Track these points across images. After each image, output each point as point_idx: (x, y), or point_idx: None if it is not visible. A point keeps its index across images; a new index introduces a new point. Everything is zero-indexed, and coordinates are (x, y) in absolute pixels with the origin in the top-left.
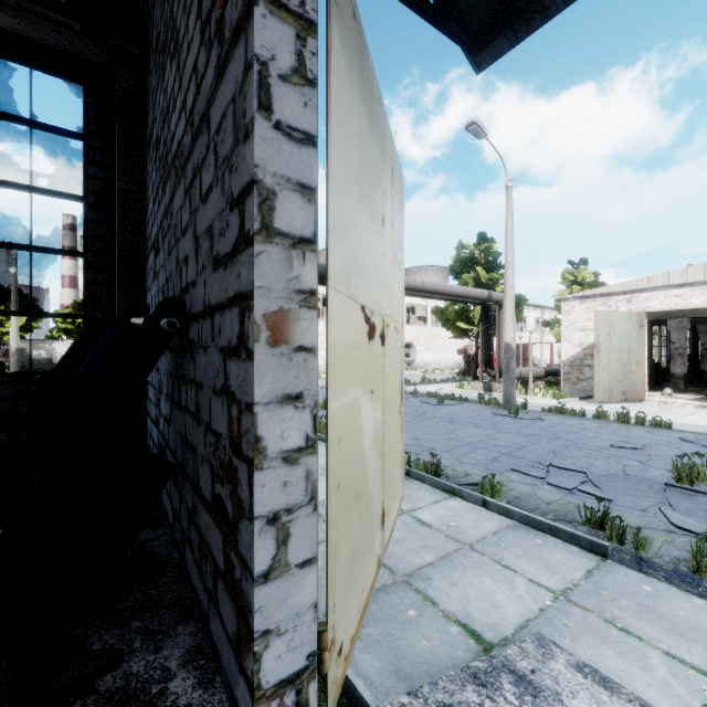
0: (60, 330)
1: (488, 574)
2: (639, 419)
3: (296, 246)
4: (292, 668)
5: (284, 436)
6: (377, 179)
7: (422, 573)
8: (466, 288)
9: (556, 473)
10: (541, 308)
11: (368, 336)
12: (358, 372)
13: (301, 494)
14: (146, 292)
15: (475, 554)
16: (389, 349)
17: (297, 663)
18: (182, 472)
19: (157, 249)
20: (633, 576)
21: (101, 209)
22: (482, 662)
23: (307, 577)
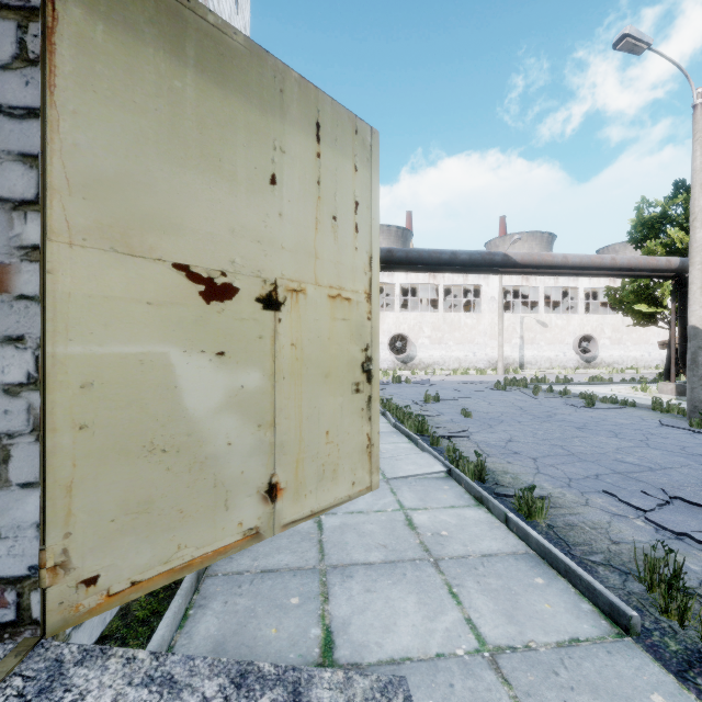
0: None
1: (420, 595)
2: None
3: (18, 209)
4: (13, 571)
5: (5, 371)
6: (244, 137)
7: (349, 570)
8: (639, 258)
9: (676, 508)
10: None
11: (204, 296)
12: (162, 329)
13: (22, 423)
14: None
15: (432, 569)
16: (302, 317)
17: (19, 569)
18: None
19: None
20: (651, 674)
21: None
22: (274, 667)
23: (29, 497)
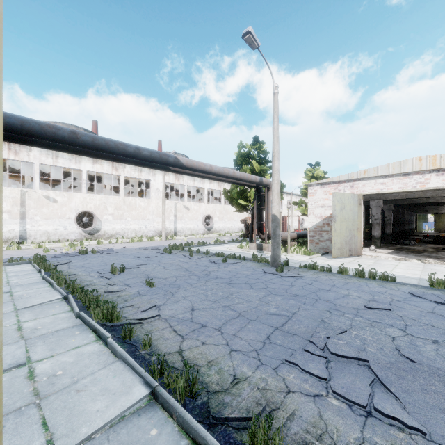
0: None
1: None
2: (371, 274)
3: None
4: None
5: None
6: None
7: None
8: (244, 174)
9: (336, 365)
10: (291, 194)
11: None
12: None
13: None
14: None
15: None
16: None
17: None
18: None
19: None
20: None
21: None
22: None
23: None
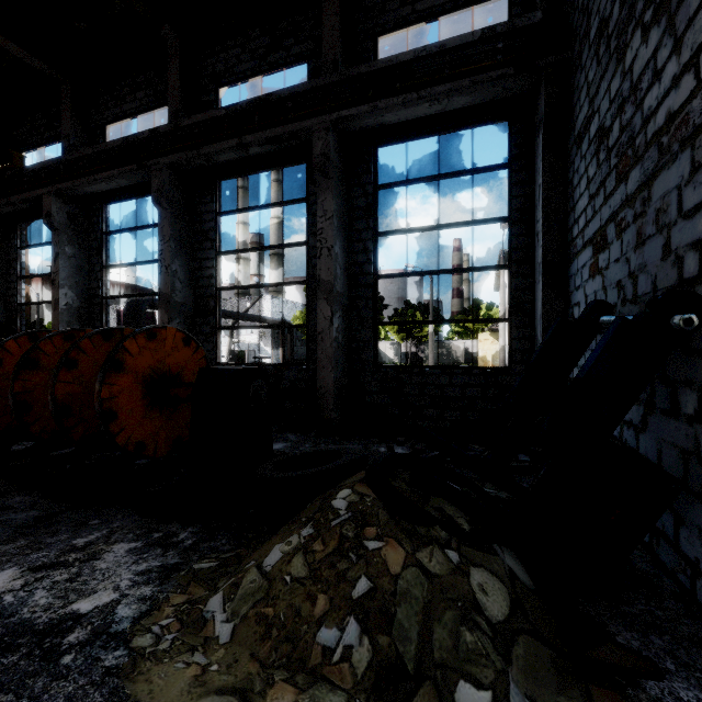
0: (453, 333)
1: None
2: None
3: None
4: None
5: None
6: None
7: None
8: None
9: None
10: None
11: None
12: None
13: None
14: (570, 291)
15: None
16: None
17: None
18: (684, 490)
19: (601, 244)
20: None
21: (522, 222)
22: None
23: None
